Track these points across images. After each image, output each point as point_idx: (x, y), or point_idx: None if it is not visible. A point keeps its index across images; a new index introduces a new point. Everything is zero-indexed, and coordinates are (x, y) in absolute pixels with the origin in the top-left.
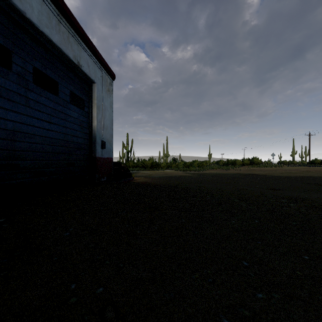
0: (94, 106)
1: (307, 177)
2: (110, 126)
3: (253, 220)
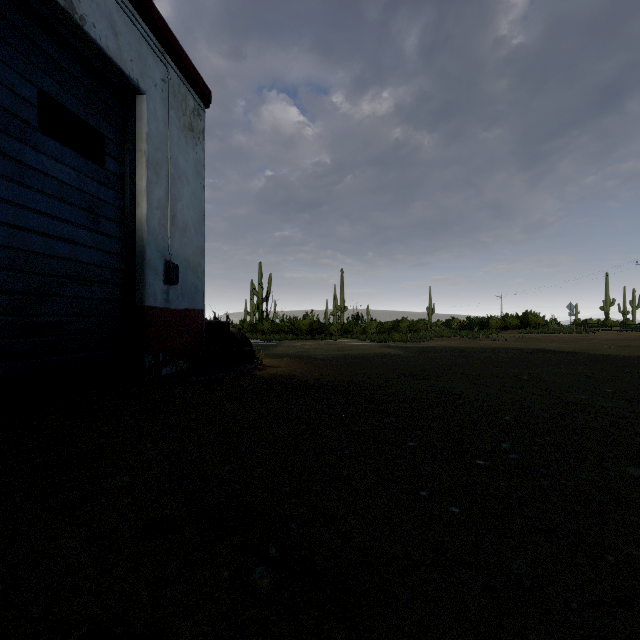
0: (141, 161)
1: None
2: (197, 225)
3: None
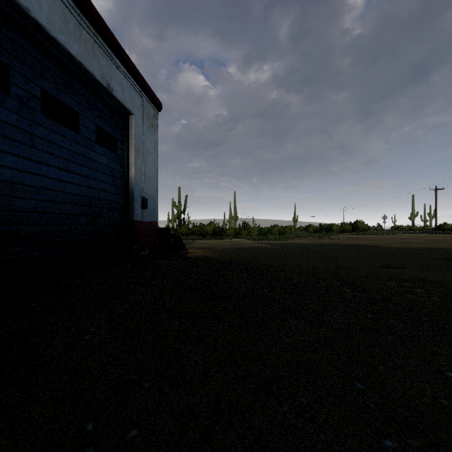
0: (132, 148)
1: (435, 250)
2: (155, 176)
3: (364, 313)
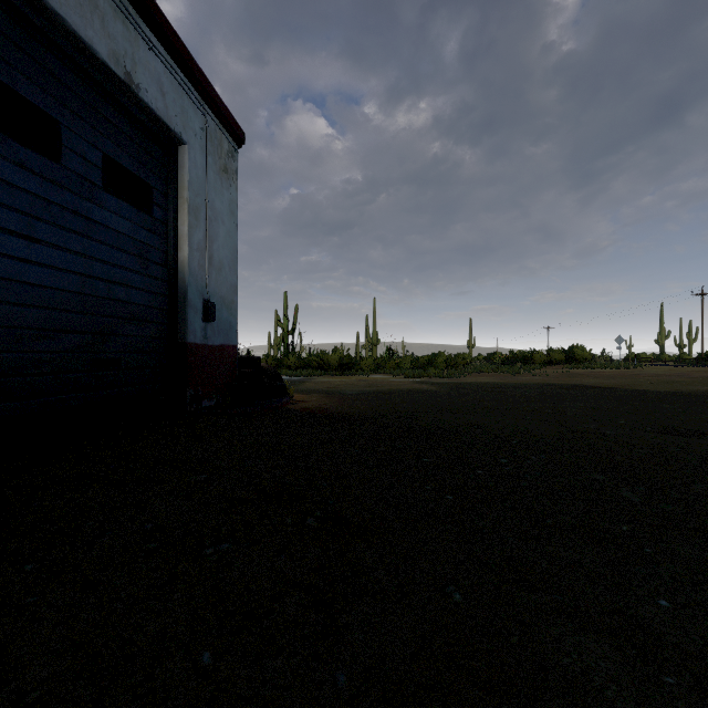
0: (183, 207)
1: None
2: (231, 263)
3: None
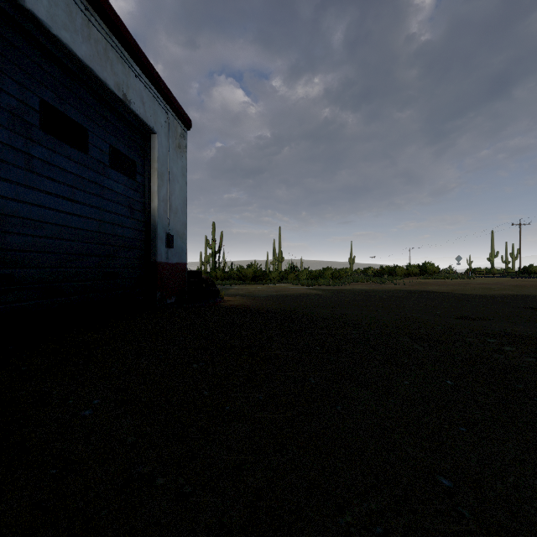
0: (154, 174)
1: (522, 297)
2: (183, 208)
3: (442, 379)
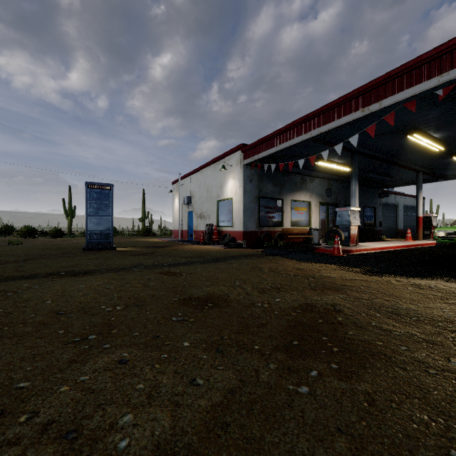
0: None
1: None
2: None
3: None
